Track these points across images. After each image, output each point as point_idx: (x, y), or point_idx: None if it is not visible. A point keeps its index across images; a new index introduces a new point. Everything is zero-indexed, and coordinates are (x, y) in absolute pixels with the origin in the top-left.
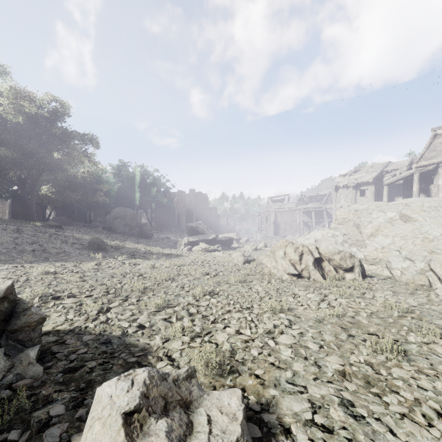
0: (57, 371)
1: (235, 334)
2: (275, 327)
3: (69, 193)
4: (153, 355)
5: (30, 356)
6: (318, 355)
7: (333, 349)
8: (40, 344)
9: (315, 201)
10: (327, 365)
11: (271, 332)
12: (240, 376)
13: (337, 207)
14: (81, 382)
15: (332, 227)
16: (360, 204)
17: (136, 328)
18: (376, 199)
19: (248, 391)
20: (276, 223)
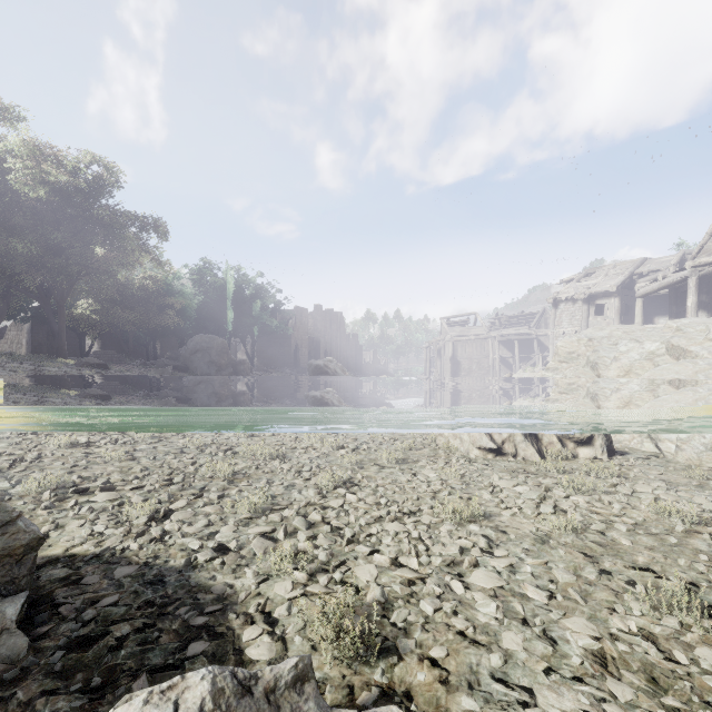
0: (56, 644)
1: (391, 567)
2: (463, 553)
3: (120, 311)
4: (238, 610)
5: (6, 616)
6: (547, 614)
7: (574, 602)
8: (28, 591)
9: (520, 323)
10: (566, 638)
11: (456, 563)
12: (401, 661)
13: (556, 334)
14: (96, 672)
15: (550, 367)
16: (596, 329)
17: (212, 552)
18: (622, 321)
19: (418, 700)
20: (455, 360)
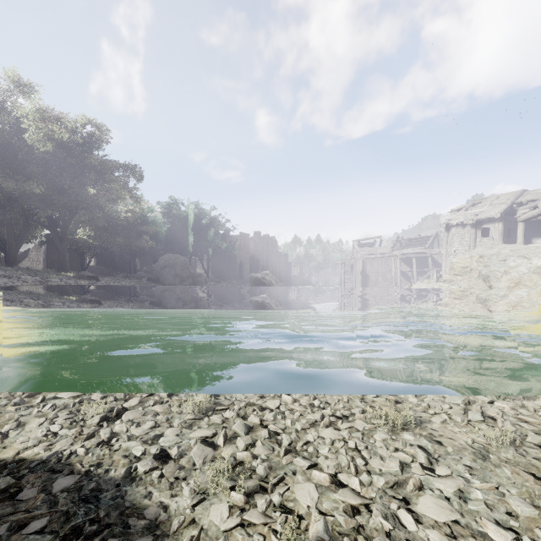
0: None
1: (331, 486)
2: (403, 469)
3: (109, 236)
4: None
5: None
6: None
7: None
8: None
9: (417, 244)
10: None
11: (398, 483)
12: None
13: (448, 252)
14: None
15: (446, 279)
16: (486, 248)
17: (152, 462)
18: (504, 242)
19: None
20: (364, 273)
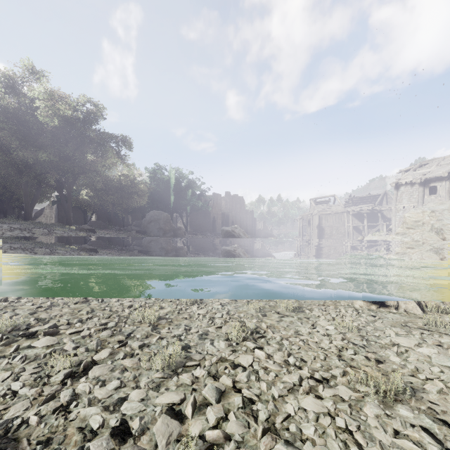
0: None
1: None
2: None
3: (105, 196)
4: None
5: None
6: None
7: None
8: None
9: (367, 202)
10: None
11: None
12: None
13: (398, 208)
14: None
15: (399, 232)
16: (437, 203)
17: (107, 441)
18: None
19: None
20: (320, 227)
